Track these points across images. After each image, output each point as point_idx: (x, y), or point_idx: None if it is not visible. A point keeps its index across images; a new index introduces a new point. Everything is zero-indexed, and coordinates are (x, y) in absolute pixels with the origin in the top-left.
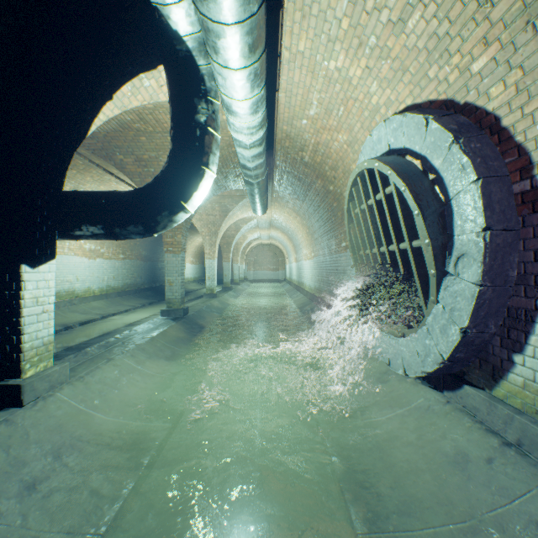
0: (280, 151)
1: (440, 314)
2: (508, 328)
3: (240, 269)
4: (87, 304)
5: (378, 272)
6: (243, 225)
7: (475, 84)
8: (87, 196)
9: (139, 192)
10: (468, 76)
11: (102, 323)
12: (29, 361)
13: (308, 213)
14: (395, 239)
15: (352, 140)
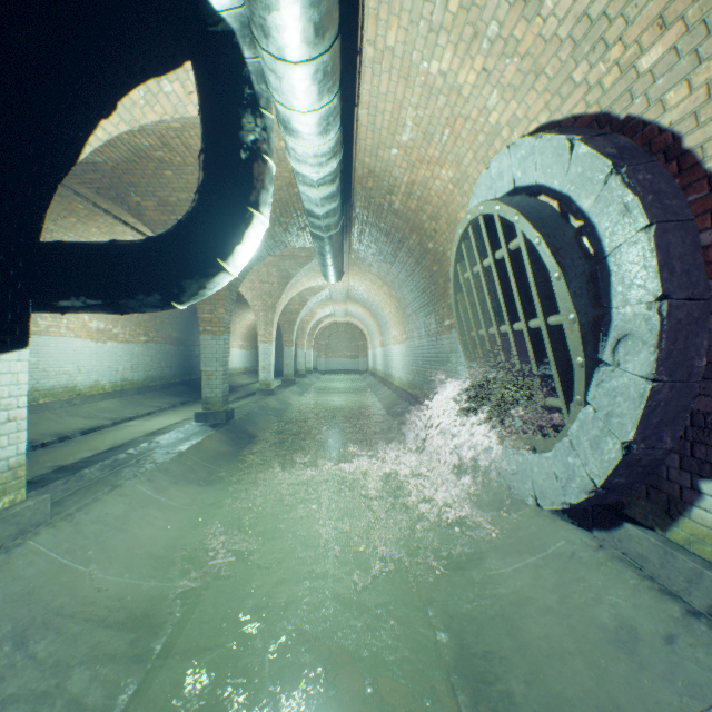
0: (360, 194)
1: (591, 421)
2: (691, 442)
3: (307, 356)
4: (93, 405)
5: (497, 361)
6: (310, 297)
7: (643, 88)
8: (77, 248)
9: (155, 243)
10: (633, 76)
11: (113, 431)
12: None
13: (399, 281)
14: (523, 315)
15: (461, 178)
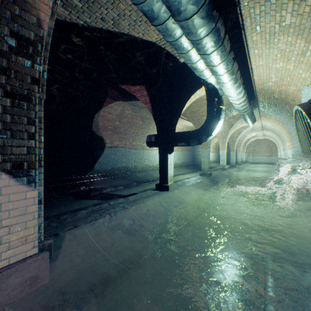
0: (259, 95)
1: None
2: None
3: (242, 155)
4: None
5: None
6: (242, 130)
7: None
8: (182, 133)
9: (197, 131)
10: None
11: (175, 177)
12: (169, 180)
13: (285, 122)
14: None
15: (298, 89)
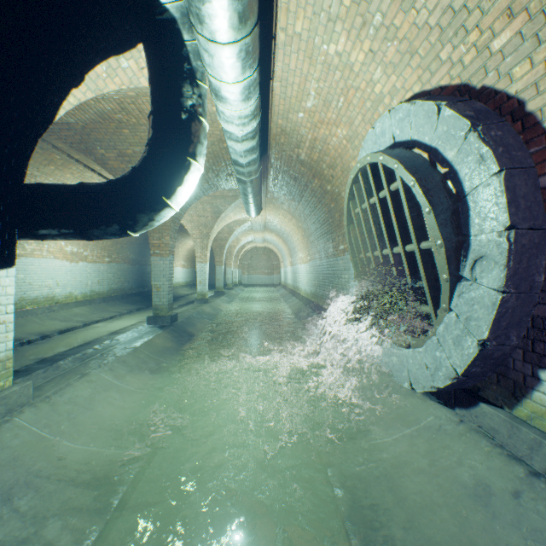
0: (275, 148)
1: (454, 324)
2: (532, 340)
3: (234, 273)
4: (68, 311)
5: (380, 277)
6: (236, 228)
7: (495, 64)
8: (53, 189)
9: (114, 185)
10: (487, 55)
11: (83, 331)
12: None
13: (304, 215)
14: (401, 241)
15: (352, 135)
